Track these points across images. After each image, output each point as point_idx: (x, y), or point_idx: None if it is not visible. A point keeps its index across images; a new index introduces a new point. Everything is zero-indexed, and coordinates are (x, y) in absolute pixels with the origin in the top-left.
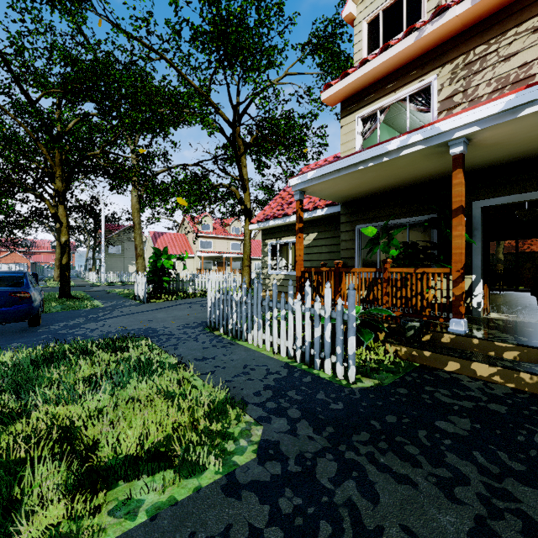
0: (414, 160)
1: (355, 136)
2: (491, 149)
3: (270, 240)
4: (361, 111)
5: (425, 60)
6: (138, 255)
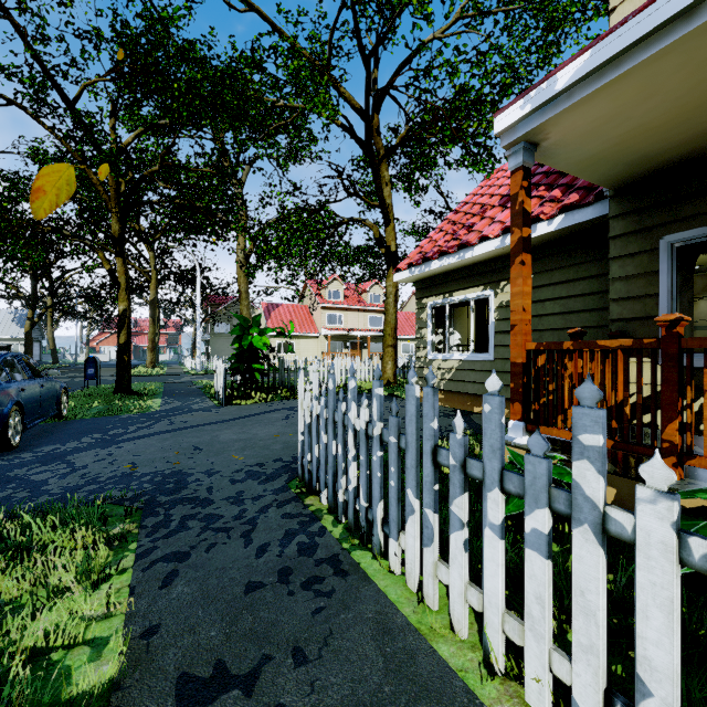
0: None
1: None
2: None
3: (431, 299)
4: None
5: None
6: None
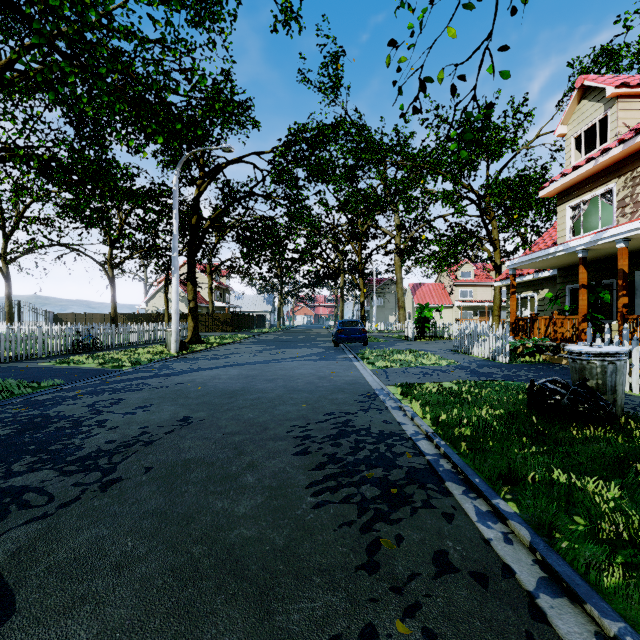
0: (570, 255)
1: (565, 220)
2: (614, 248)
3: None
4: (570, 202)
5: (609, 171)
6: (399, 307)
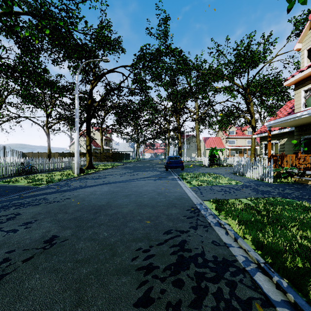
0: (310, 117)
1: (300, 98)
2: None
3: (263, 142)
4: (304, 88)
5: None
6: (198, 149)
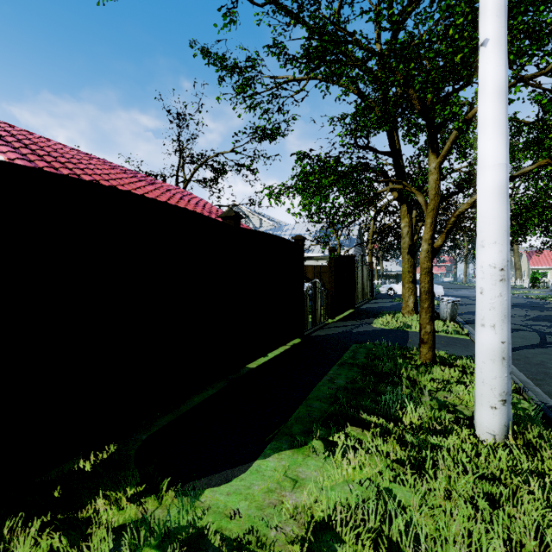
0: None
1: None
2: None
3: None
4: None
5: None
6: (516, 269)
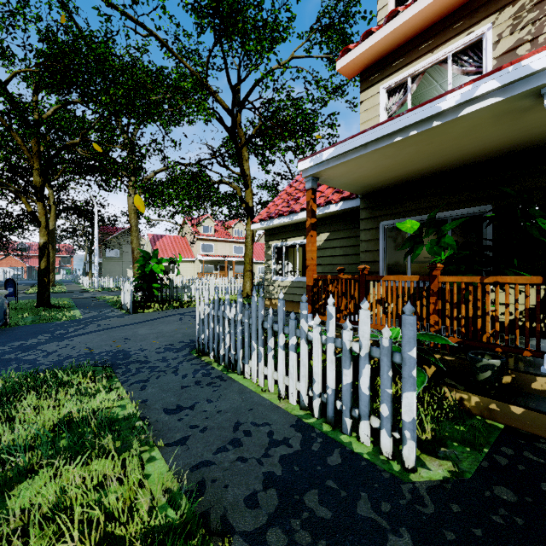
0: (475, 125)
1: (378, 112)
2: None
3: (274, 242)
4: (387, 80)
5: (475, 5)
6: (135, 259)
